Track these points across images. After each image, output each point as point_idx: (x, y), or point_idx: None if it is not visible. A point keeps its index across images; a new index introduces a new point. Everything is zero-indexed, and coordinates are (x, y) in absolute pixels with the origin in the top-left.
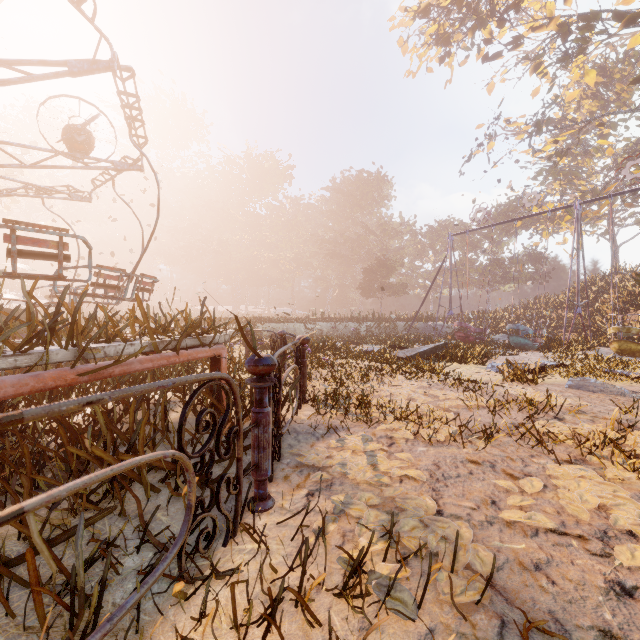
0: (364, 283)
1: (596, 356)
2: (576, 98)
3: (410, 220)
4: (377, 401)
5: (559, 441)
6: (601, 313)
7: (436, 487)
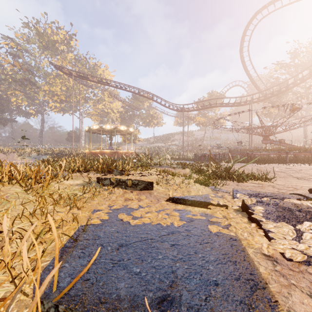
0: None
1: None
2: None
3: None
4: None
5: None
6: None
7: None
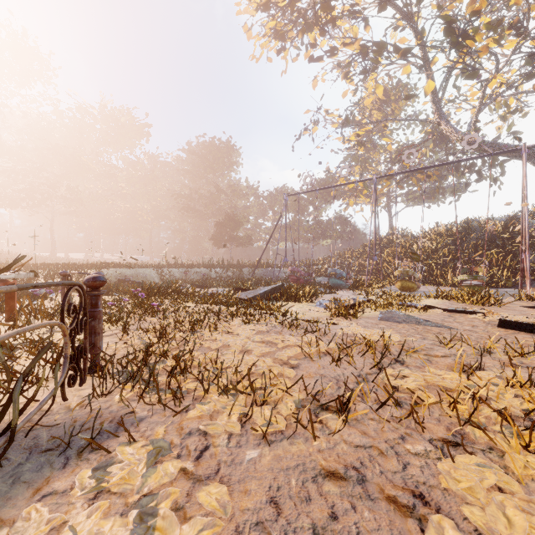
0: (216, 235)
1: (390, 292)
2: (369, 108)
3: (254, 185)
4: (198, 362)
5: (425, 404)
6: (386, 261)
7: None
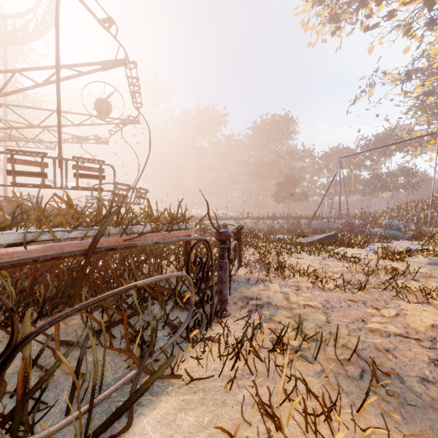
0: (276, 193)
1: None
2: None
3: (310, 148)
4: (288, 266)
5: (412, 291)
6: None
7: (326, 311)
